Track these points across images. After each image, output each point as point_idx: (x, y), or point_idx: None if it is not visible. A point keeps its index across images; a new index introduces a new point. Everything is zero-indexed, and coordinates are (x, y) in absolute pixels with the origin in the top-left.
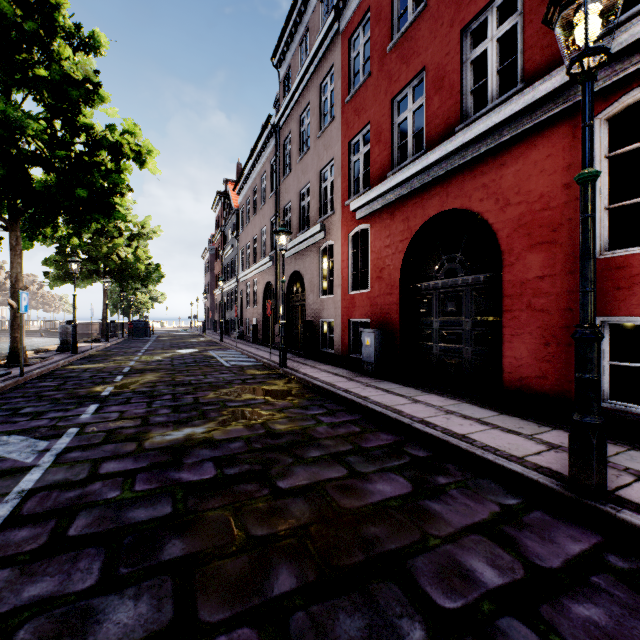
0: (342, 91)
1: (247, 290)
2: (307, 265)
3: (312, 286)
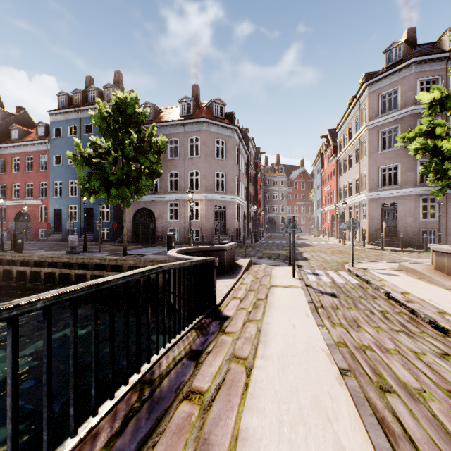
0: None
1: None
2: None
3: None
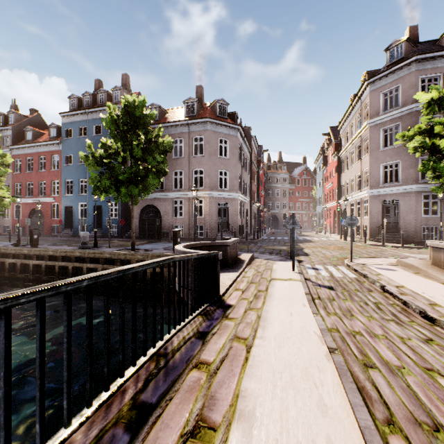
0: (13, 169)
1: None
2: None
3: None
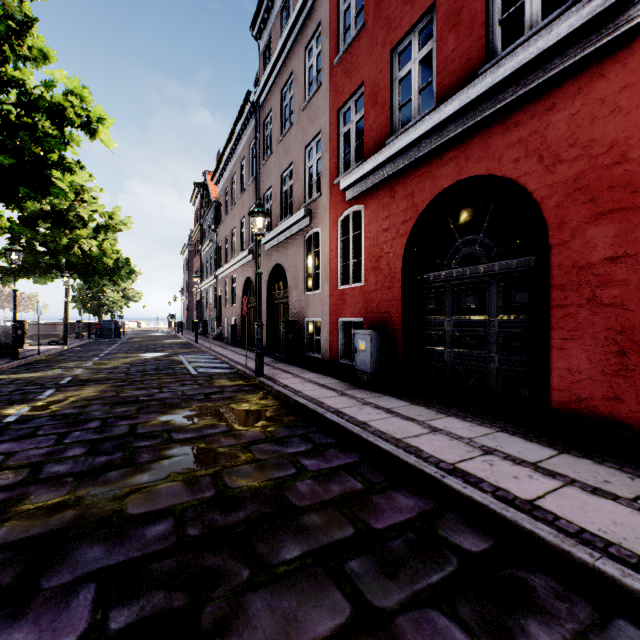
0: (330, 52)
1: (226, 287)
2: (290, 257)
3: (295, 281)
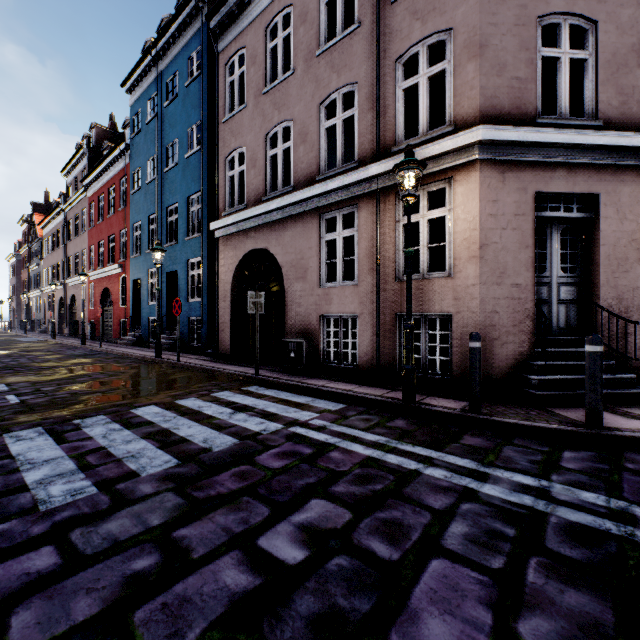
0: (88, 223)
1: (49, 299)
2: (78, 293)
3: (80, 304)
